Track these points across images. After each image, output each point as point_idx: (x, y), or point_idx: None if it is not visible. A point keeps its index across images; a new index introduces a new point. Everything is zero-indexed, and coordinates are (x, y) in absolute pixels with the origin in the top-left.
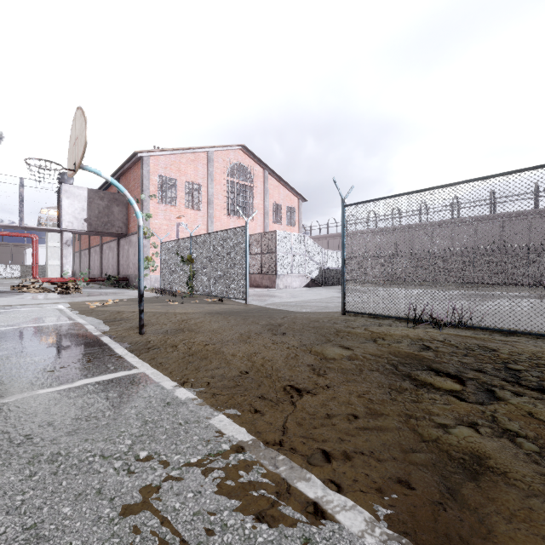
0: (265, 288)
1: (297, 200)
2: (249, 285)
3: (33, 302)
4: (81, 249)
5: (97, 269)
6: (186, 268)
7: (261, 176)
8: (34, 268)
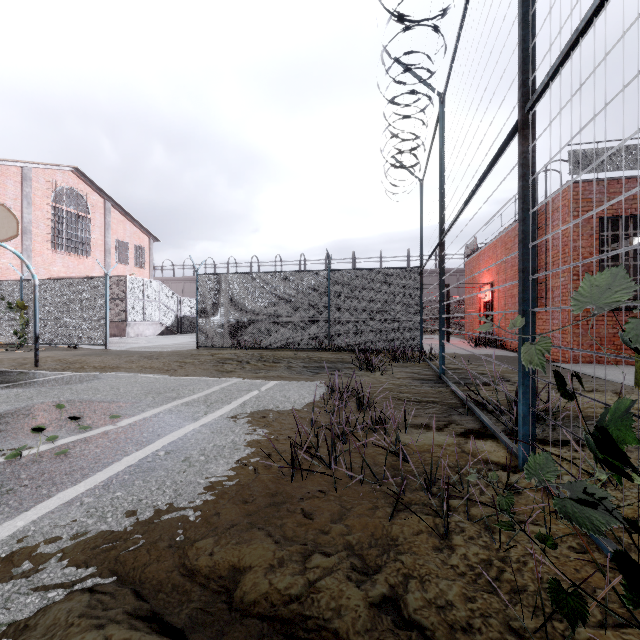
0: (112, 337)
1: (148, 239)
2: None
3: None
4: None
5: None
6: (12, 315)
7: (100, 207)
8: None
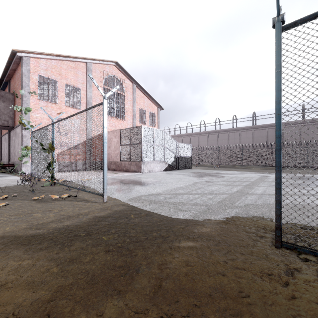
0: (132, 172)
1: (157, 108)
2: (120, 170)
3: None
4: None
5: None
6: (49, 156)
7: (130, 88)
8: None
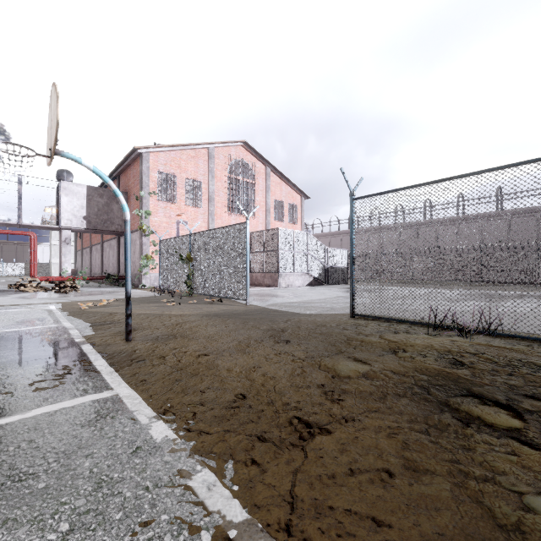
0: (266, 287)
1: (299, 197)
2: (250, 284)
3: (26, 302)
4: (83, 247)
5: (98, 267)
6: (185, 267)
7: (262, 173)
8: (32, 267)
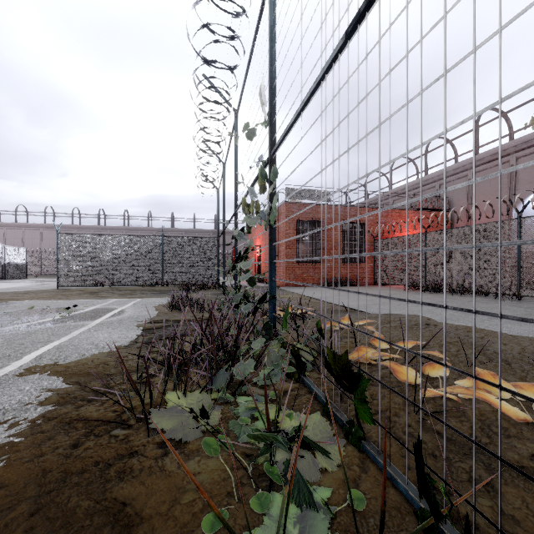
0: None
1: None
2: None
3: None
4: None
5: None
6: None
7: None
8: None
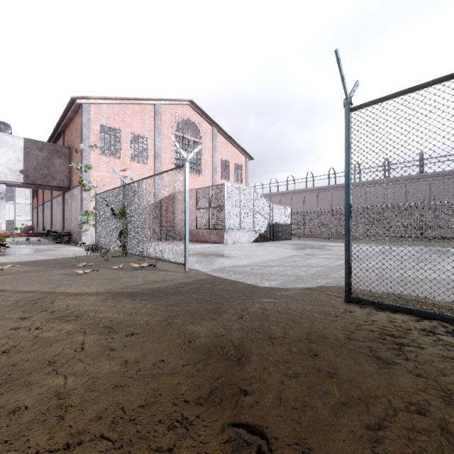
0: (213, 243)
1: (244, 158)
2: (196, 240)
3: None
4: (38, 204)
5: (48, 224)
6: (119, 222)
7: (209, 133)
8: None
